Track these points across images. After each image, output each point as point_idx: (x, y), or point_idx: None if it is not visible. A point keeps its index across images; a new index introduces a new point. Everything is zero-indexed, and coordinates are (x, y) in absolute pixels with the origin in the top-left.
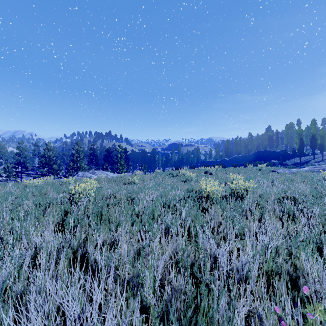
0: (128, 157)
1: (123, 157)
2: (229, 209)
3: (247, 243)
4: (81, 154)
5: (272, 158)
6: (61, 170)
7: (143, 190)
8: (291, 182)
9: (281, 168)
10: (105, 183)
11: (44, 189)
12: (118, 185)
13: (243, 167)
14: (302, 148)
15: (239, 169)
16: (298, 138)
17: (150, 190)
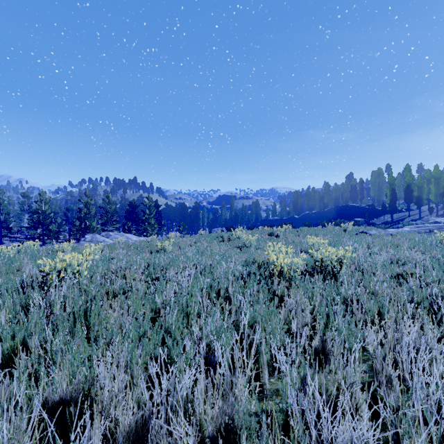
0: (160, 214)
1: (153, 213)
2: (320, 296)
3: (410, 411)
4: (91, 209)
5: (355, 215)
6: (63, 232)
7: (176, 263)
8: (396, 248)
9: (373, 229)
10: (122, 250)
11: (16, 262)
12: (140, 254)
13: (321, 227)
14: (395, 202)
15: (316, 230)
16: (389, 188)
17: (186, 262)
